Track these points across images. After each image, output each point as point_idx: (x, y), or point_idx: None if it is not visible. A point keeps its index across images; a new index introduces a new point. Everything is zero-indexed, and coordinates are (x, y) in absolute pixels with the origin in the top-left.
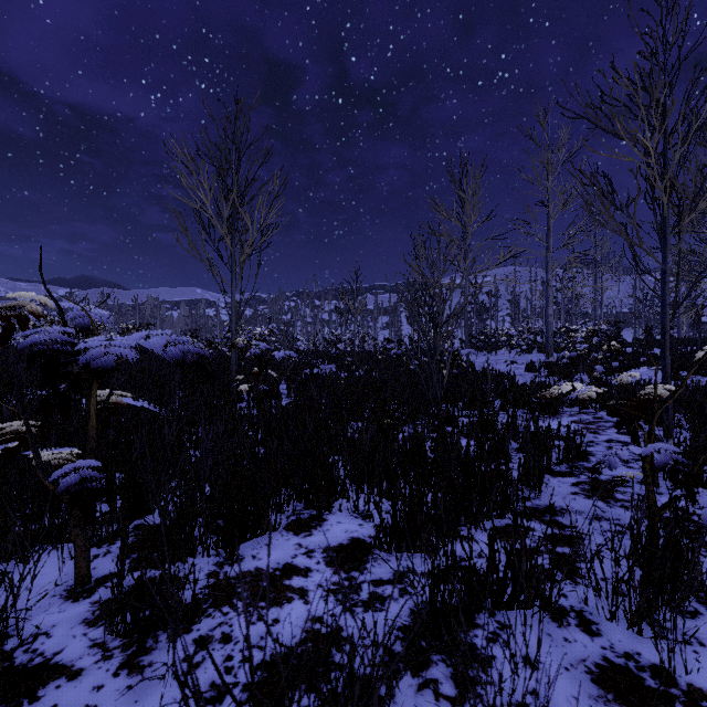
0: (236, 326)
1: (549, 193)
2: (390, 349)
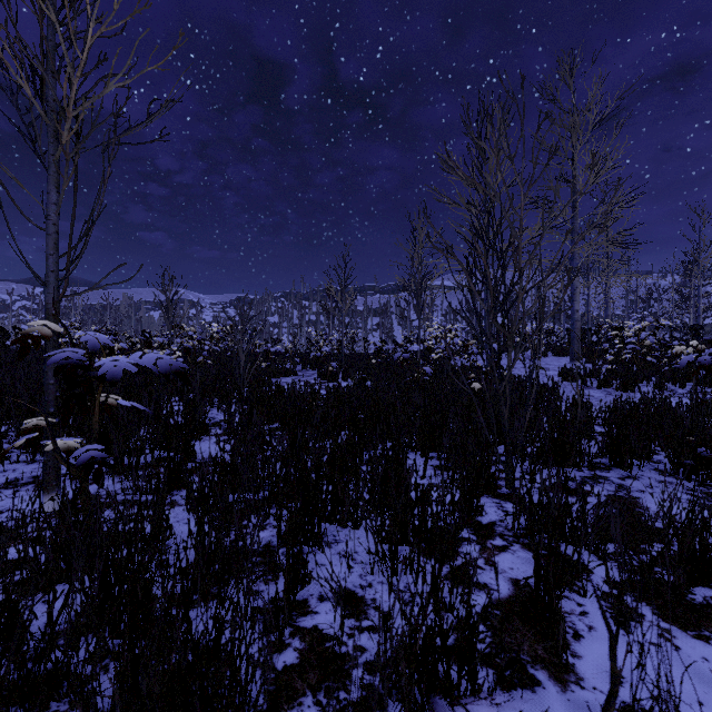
0: (61, 296)
1: (575, 165)
2: (384, 351)
